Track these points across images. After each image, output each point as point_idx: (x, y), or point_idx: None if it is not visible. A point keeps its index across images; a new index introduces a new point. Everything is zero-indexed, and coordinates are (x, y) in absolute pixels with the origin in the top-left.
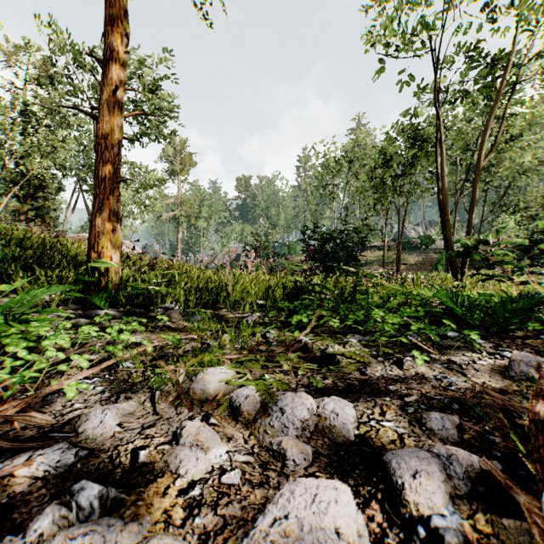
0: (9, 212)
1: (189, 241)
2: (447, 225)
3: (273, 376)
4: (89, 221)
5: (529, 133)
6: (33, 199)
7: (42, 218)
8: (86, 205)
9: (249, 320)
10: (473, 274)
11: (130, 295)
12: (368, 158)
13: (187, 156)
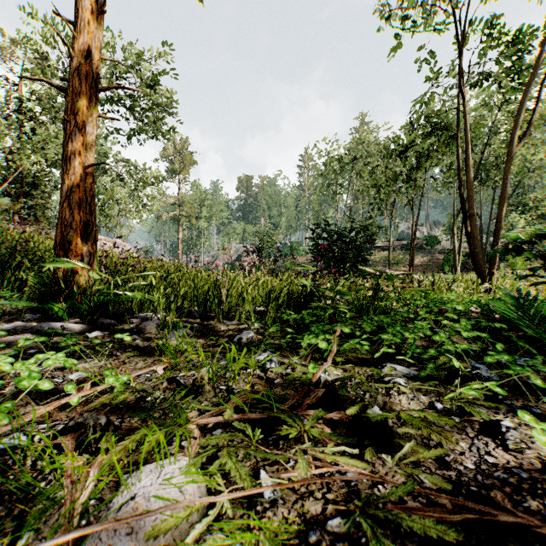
0: (1, 211)
1: (189, 242)
2: (472, 220)
3: (276, 479)
4: None
5: (542, 127)
6: (27, 197)
7: (35, 217)
8: None
9: (243, 337)
10: (524, 276)
11: (95, 302)
12: (372, 156)
13: (187, 155)
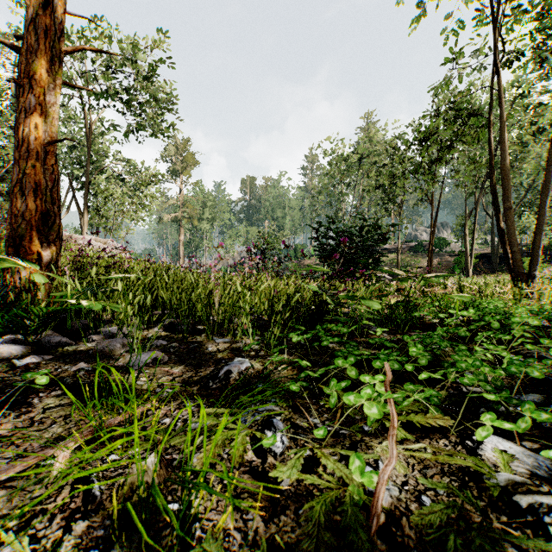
0: None
1: (191, 244)
2: (508, 214)
3: None
4: (80, 221)
5: None
6: None
7: None
8: (76, 203)
9: (234, 369)
10: None
11: (38, 315)
12: (379, 155)
13: (189, 155)
